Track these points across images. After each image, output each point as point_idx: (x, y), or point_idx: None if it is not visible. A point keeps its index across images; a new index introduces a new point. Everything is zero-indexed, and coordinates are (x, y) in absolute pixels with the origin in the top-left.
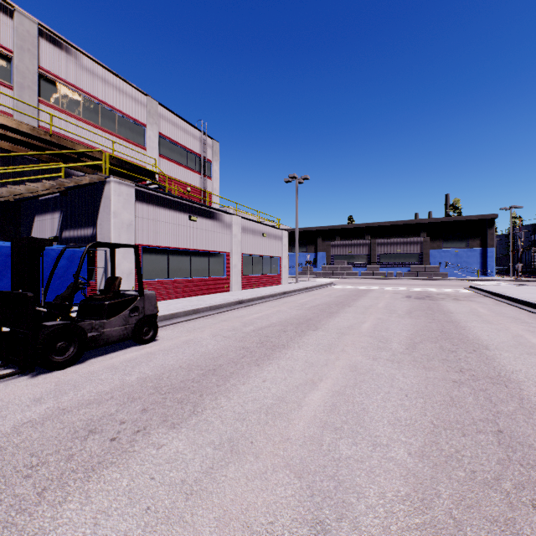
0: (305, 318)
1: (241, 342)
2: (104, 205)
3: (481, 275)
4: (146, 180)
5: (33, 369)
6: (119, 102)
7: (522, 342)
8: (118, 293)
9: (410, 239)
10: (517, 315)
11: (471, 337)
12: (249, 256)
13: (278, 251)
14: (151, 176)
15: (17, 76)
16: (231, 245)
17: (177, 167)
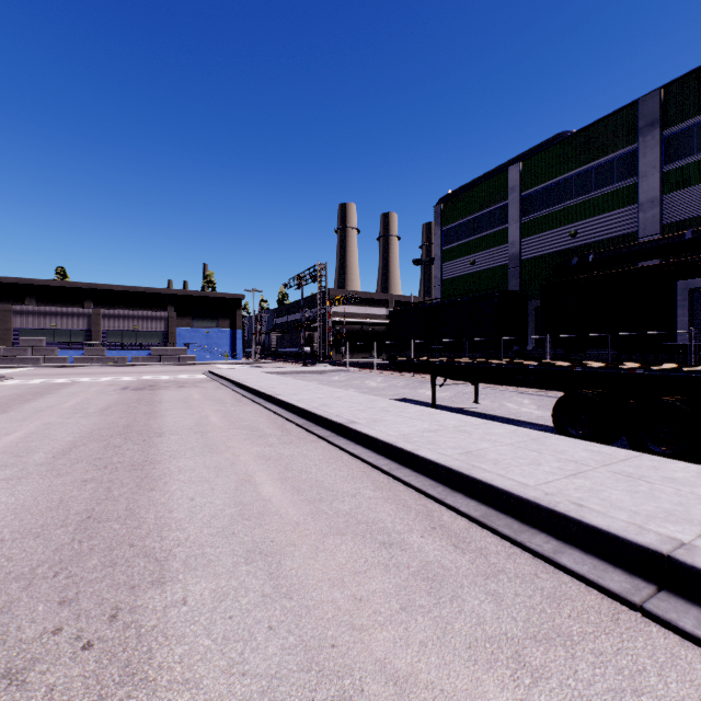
0: None
1: None
2: None
3: (232, 358)
4: None
5: None
6: None
7: (201, 423)
8: None
9: (153, 313)
10: (224, 397)
11: (156, 426)
12: None
13: None
14: None
15: None
16: None
17: None
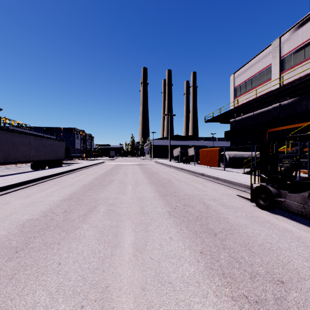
0: None
1: None
2: None
3: None
4: None
5: (251, 201)
6: None
7: None
8: None
9: None
10: None
11: None
12: None
13: None
14: None
15: None
16: None
17: None
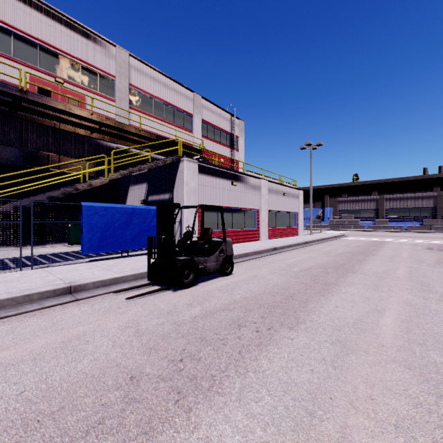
0: (338, 263)
1: (297, 278)
2: (179, 177)
3: None
4: (194, 156)
5: (175, 286)
6: (176, 100)
7: None
8: (211, 239)
9: (422, 194)
10: None
11: None
12: (273, 212)
13: (295, 208)
14: (199, 153)
15: (117, 93)
16: (260, 204)
17: (214, 144)
